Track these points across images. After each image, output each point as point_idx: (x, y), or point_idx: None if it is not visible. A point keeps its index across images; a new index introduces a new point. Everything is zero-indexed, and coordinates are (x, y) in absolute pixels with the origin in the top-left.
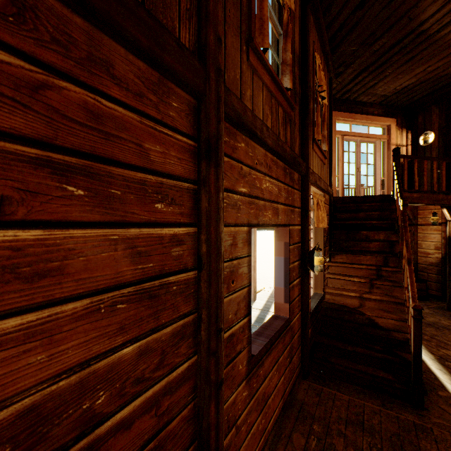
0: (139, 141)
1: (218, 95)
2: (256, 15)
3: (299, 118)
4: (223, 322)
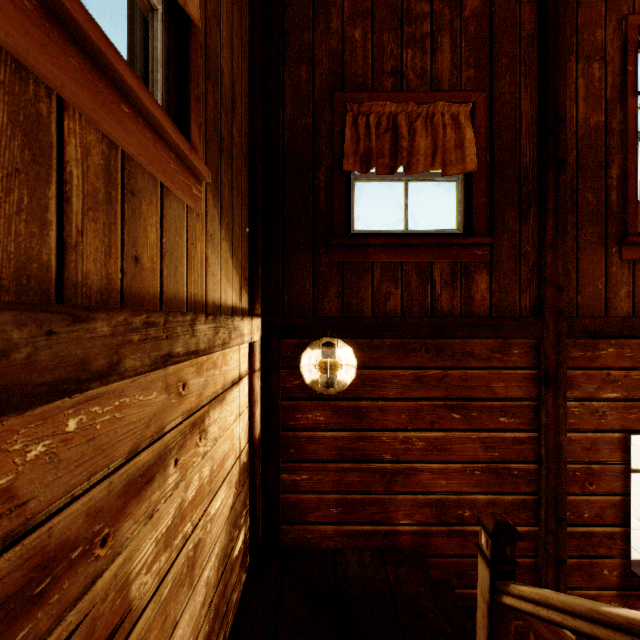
0: (488, 384)
1: (557, 333)
2: None
3: None
4: (565, 514)
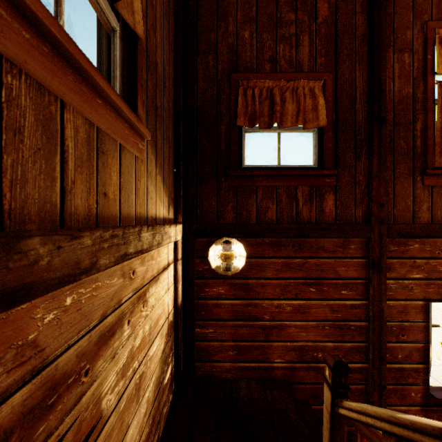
0: (334, 268)
1: (380, 235)
2: (436, 143)
3: None
4: (385, 355)
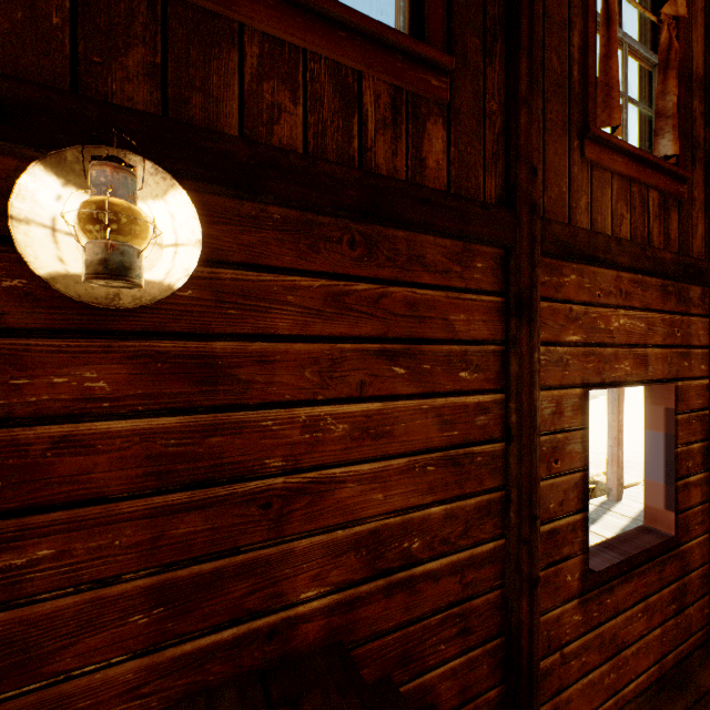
0: (445, 316)
1: (531, 238)
2: (598, 83)
3: (703, 187)
4: (539, 508)
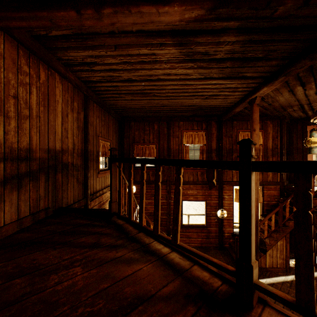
0: None
1: (169, 184)
2: None
3: None
4: (170, 214)
